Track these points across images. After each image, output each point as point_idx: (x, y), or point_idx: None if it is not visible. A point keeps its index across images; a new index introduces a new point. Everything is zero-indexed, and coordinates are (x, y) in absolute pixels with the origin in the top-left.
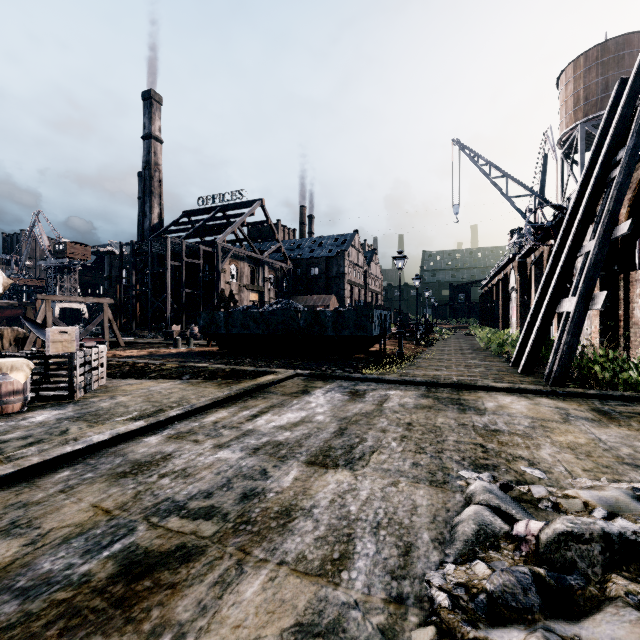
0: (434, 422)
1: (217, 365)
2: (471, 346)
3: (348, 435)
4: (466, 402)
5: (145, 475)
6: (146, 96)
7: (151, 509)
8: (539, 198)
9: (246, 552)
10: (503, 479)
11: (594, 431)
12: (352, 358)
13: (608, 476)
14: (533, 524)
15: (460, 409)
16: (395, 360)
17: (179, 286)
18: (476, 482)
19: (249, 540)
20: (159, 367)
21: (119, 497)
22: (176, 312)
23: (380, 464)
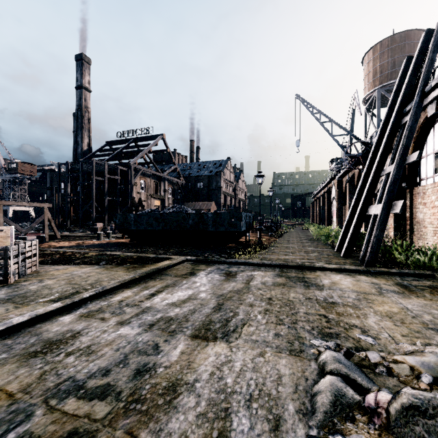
0: (288, 297)
1: (127, 253)
2: (307, 237)
3: (224, 310)
4: (309, 280)
5: (53, 354)
6: (78, 58)
7: (52, 390)
8: (353, 137)
9: (133, 435)
10: (345, 346)
11: (402, 301)
12: (226, 247)
13: (421, 340)
14: (381, 397)
15: (305, 286)
16: (256, 248)
17: (103, 195)
18: (327, 352)
19: (137, 421)
20: (83, 255)
21: (25, 378)
22: (100, 213)
23: (250, 336)
